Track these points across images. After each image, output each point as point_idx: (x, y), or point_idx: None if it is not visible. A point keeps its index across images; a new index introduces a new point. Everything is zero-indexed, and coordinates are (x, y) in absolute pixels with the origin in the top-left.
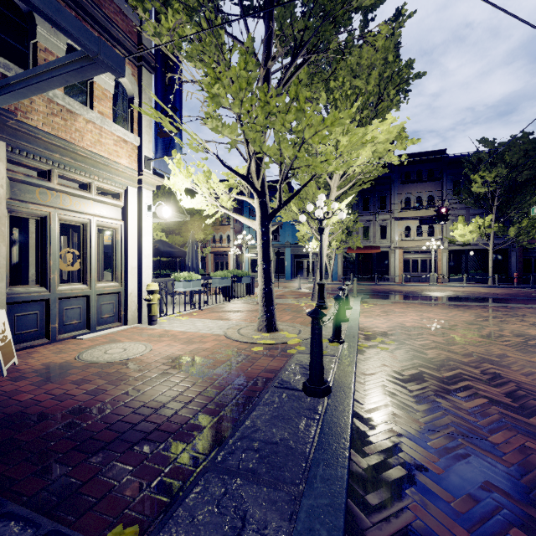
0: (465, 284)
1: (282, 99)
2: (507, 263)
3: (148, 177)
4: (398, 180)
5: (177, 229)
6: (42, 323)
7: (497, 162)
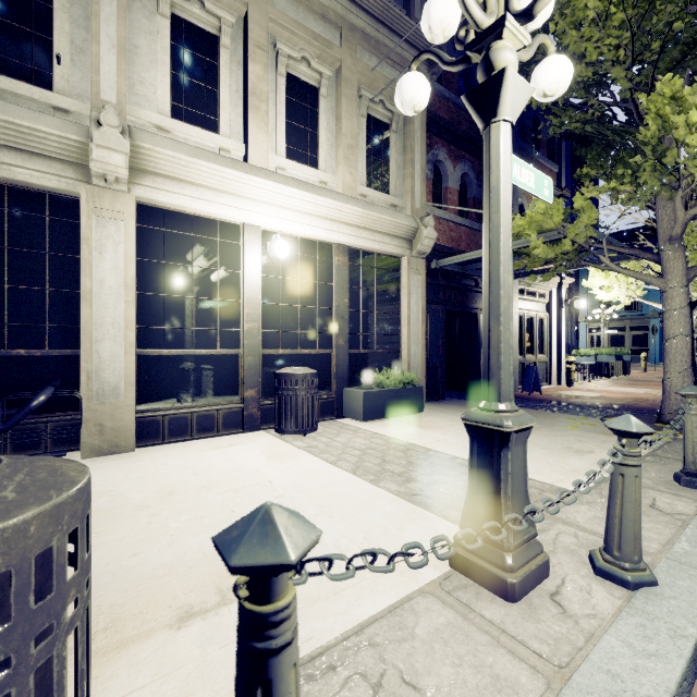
0: None
1: None
2: None
3: (567, 280)
4: None
5: None
6: (521, 376)
7: None
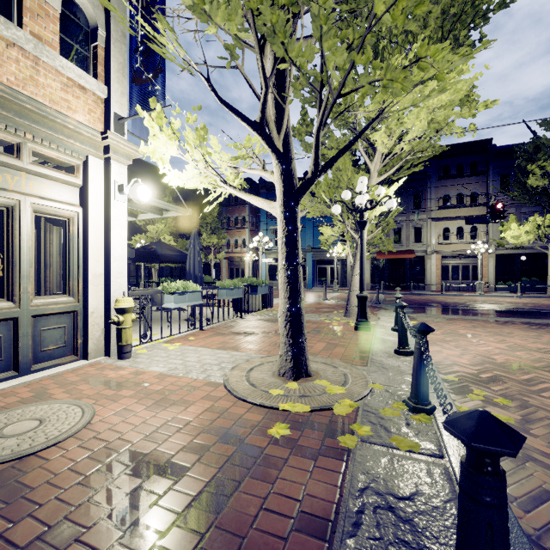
0: (519, 294)
1: None
2: None
3: (118, 142)
4: (435, 175)
5: (188, 232)
6: None
7: None
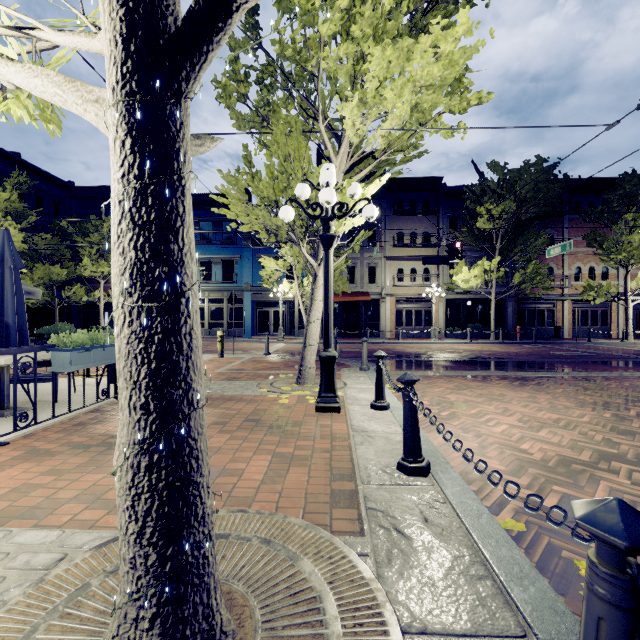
0: (469, 340)
1: None
2: (504, 315)
3: None
4: (389, 210)
5: (56, 254)
6: None
7: (505, 194)
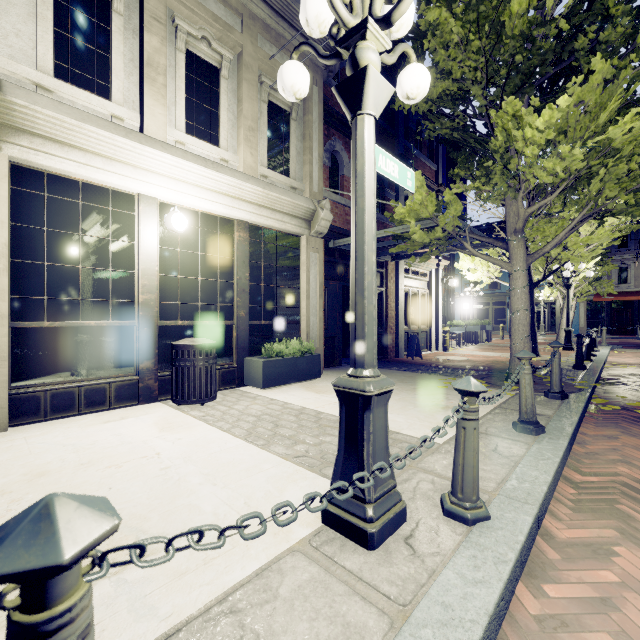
0: None
1: (553, 228)
2: None
3: (443, 262)
4: None
5: None
6: (406, 344)
7: None
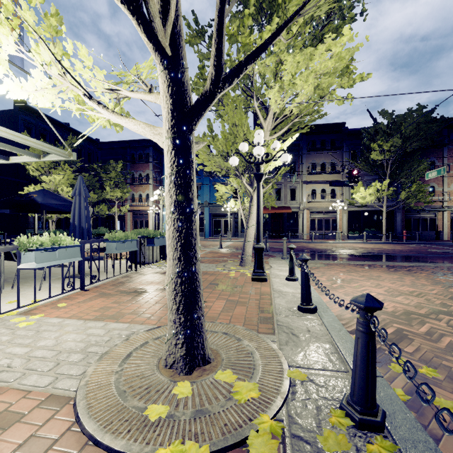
0: (365, 241)
1: None
2: (393, 222)
3: None
4: (305, 148)
5: (91, 185)
6: None
7: (393, 133)
